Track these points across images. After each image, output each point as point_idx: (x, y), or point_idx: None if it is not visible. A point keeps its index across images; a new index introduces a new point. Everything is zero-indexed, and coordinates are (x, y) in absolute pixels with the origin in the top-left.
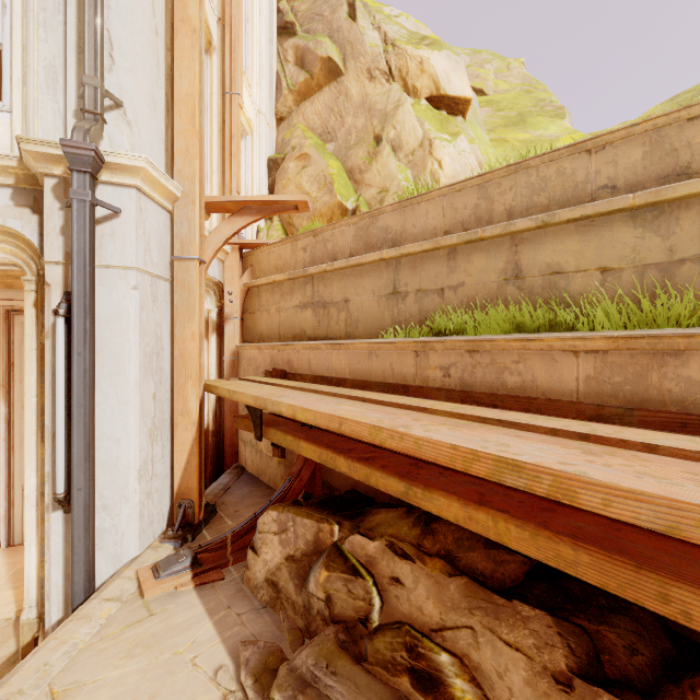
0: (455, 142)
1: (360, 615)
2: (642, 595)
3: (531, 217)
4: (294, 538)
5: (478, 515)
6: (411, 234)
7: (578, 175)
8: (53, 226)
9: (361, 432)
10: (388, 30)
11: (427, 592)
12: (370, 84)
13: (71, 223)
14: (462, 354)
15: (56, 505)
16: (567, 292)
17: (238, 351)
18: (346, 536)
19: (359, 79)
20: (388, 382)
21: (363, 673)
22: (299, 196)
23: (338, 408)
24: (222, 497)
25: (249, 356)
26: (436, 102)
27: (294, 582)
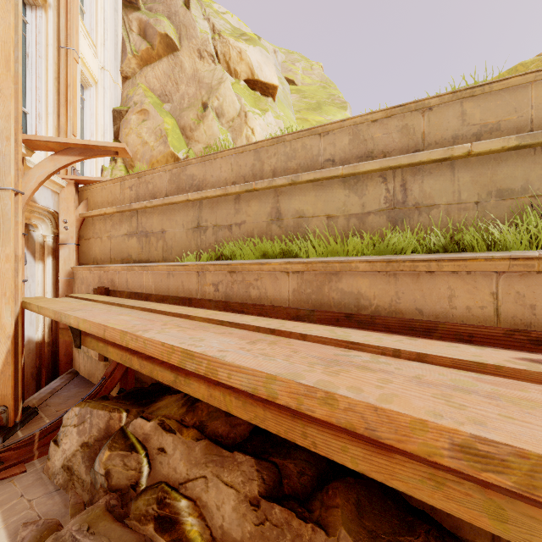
0: (264, 116)
1: (132, 482)
2: (295, 435)
3: (285, 176)
4: (90, 428)
5: (215, 393)
6: (210, 182)
7: (314, 150)
8: None
9: (116, 336)
10: (216, 22)
11: (181, 455)
12: (200, 62)
13: None
14: (225, 274)
15: None
16: (307, 231)
17: (74, 272)
18: (131, 420)
19: (191, 56)
20: (181, 296)
21: (119, 528)
22: (117, 143)
23: (113, 318)
24: (48, 399)
25: (82, 276)
26: (252, 84)
27: (86, 464)
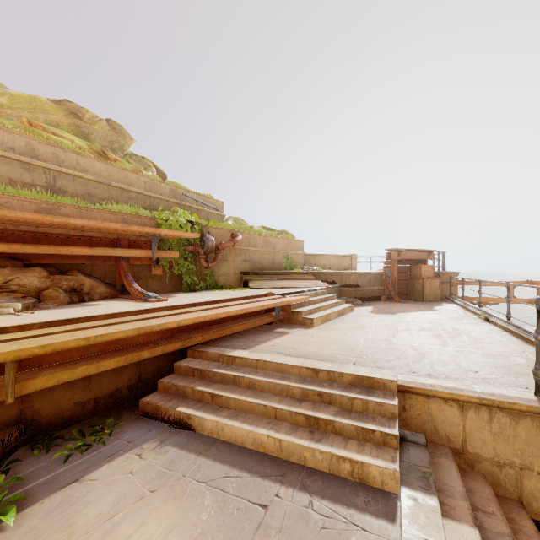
0: None
1: None
2: (64, 251)
3: None
4: None
5: (14, 246)
6: None
7: None
8: None
9: None
10: None
11: None
12: None
13: None
14: None
15: None
16: None
17: None
18: None
19: None
20: None
21: None
22: None
23: None
24: None
25: None
26: None
27: None
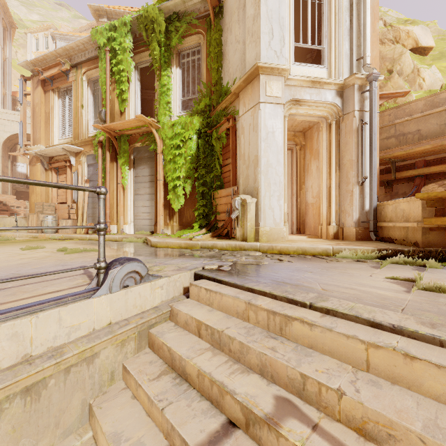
0: (430, 69)
1: None
2: None
3: None
4: None
5: None
6: None
7: None
8: (356, 100)
9: None
10: (386, 19)
11: None
12: (381, 46)
13: (372, 96)
14: None
15: (357, 184)
16: None
17: None
18: None
19: None
20: None
21: None
22: (408, 89)
23: None
24: None
25: None
26: (414, 51)
27: None
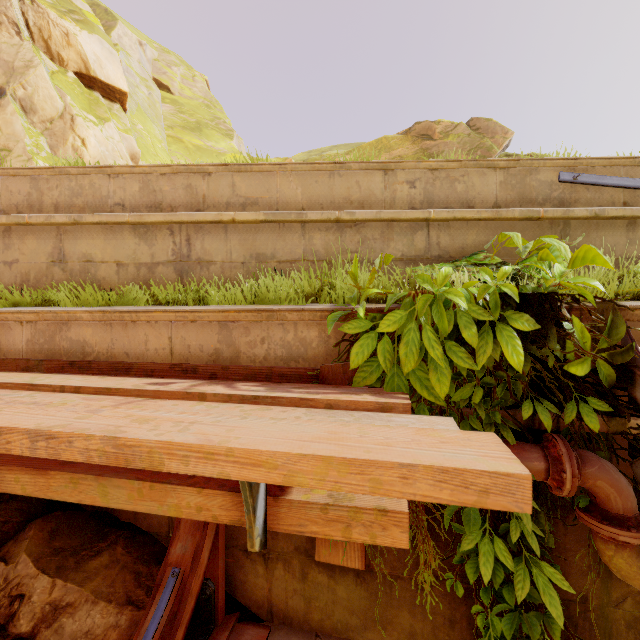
0: (103, 127)
1: None
2: None
3: (67, 214)
4: None
5: None
6: None
7: (103, 190)
8: None
9: None
10: None
11: None
12: None
13: None
14: None
15: None
16: (96, 277)
17: None
18: None
19: None
20: None
21: None
22: None
23: None
24: None
25: None
26: (89, 80)
27: None
